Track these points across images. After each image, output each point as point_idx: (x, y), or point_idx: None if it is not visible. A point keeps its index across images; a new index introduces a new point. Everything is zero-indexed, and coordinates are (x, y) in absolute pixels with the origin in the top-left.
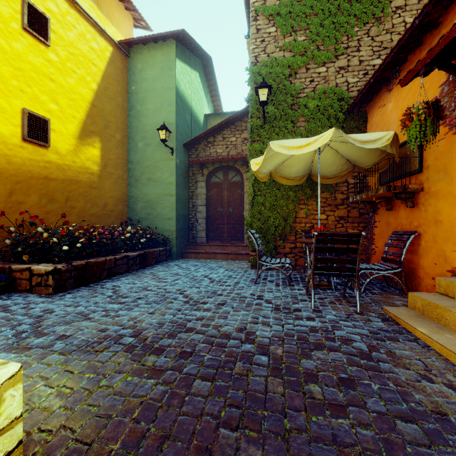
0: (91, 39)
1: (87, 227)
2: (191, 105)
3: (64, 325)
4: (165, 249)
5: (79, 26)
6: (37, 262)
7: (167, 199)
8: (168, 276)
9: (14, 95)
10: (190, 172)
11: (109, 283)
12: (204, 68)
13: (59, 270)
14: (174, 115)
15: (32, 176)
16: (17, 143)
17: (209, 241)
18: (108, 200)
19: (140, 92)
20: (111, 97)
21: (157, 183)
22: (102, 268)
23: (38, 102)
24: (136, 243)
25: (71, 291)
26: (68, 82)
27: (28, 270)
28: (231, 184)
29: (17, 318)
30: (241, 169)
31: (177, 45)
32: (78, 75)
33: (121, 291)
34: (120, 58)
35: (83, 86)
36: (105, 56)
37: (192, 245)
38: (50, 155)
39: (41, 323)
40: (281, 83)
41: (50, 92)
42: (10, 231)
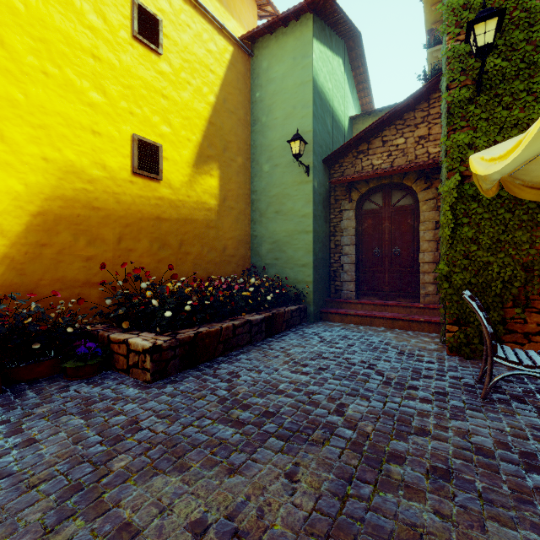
0: (208, 40)
1: (201, 280)
2: (332, 105)
3: (138, 483)
4: (299, 308)
5: (194, 25)
6: (140, 329)
7: (301, 237)
8: (308, 359)
9: (123, 120)
10: (332, 199)
11: (224, 365)
12: (348, 52)
13: (159, 347)
14: (311, 119)
15: (142, 217)
16: (126, 178)
17: (360, 296)
18: (228, 242)
19: (266, 98)
20: (231, 110)
21: (288, 216)
22: (217, 340)
23: (149, 126)
24: (261, 300)
25: (175, 376)
26: (181, 97)
27: (125, 343)
28: (395, 210)
29: (87, 439)
30: (414, 185)
31: (314, 21)
32: (193, 87)
33: (239, 387)
34: (241, 60)
35: (199, 100)
36: (225, 59)
37: (335, 302)
38: (162, 190)
39: (111, 462)
40: (515, 10)
41: (163, 111)
42: (114, 288)
